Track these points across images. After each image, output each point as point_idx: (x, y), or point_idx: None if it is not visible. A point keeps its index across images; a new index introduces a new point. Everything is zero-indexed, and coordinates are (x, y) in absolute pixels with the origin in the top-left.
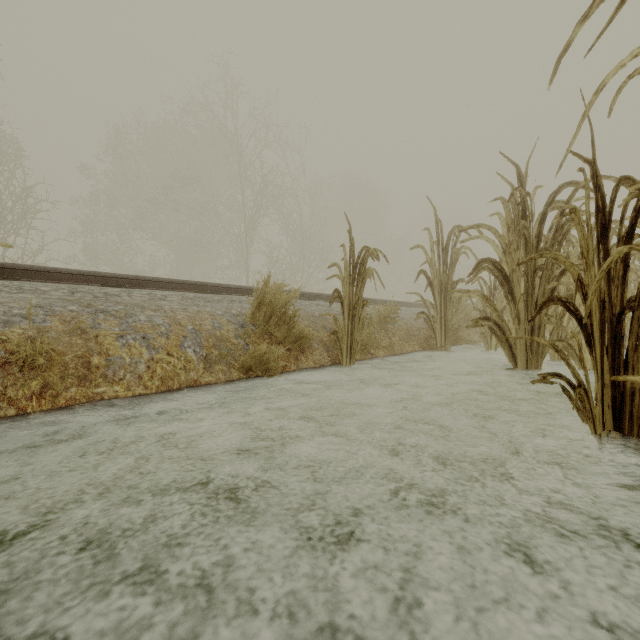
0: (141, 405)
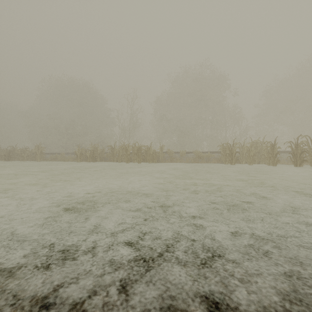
0: (280, 165)
